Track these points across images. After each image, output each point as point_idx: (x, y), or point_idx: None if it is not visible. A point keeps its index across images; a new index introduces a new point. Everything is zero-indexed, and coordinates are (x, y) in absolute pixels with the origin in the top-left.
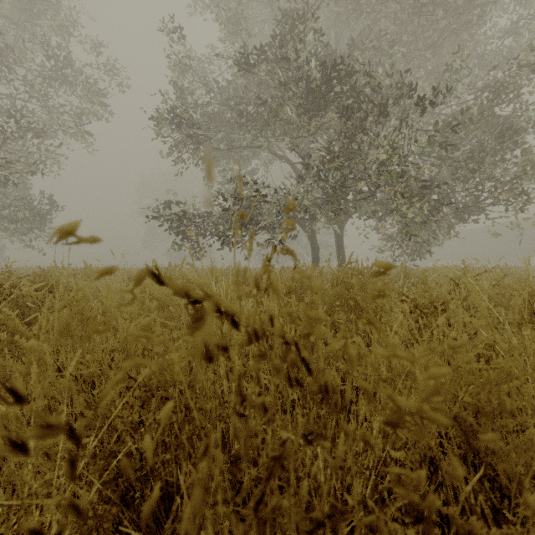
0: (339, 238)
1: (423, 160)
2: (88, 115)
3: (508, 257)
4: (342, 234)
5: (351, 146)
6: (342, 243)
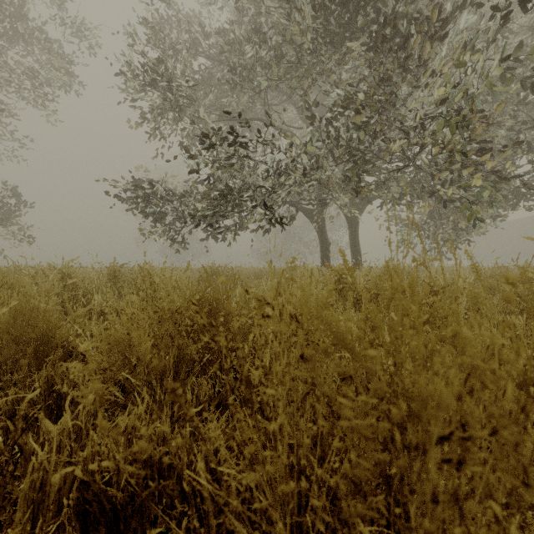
0: (354, 231)
1: (474, 124)
2: (49, 82)
3: (528, 256)
4: (357, 226)
5: (388, 89)
6: (357, 237)
